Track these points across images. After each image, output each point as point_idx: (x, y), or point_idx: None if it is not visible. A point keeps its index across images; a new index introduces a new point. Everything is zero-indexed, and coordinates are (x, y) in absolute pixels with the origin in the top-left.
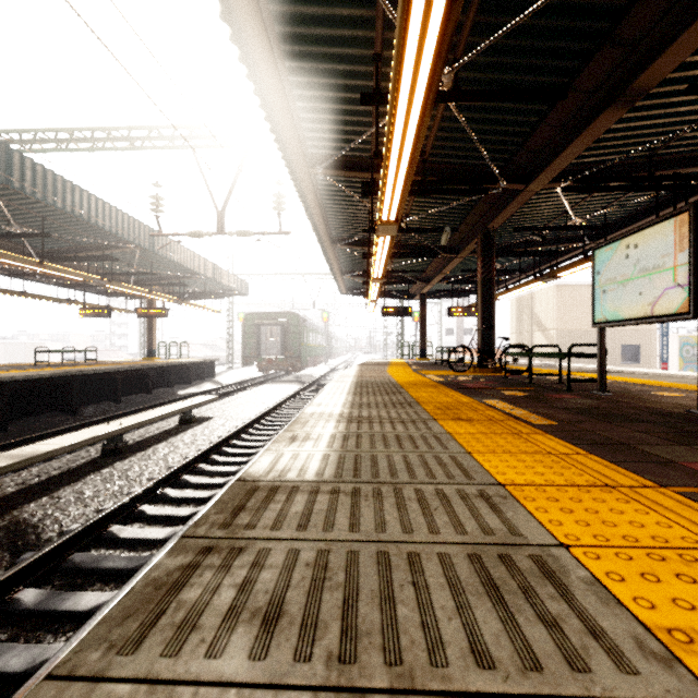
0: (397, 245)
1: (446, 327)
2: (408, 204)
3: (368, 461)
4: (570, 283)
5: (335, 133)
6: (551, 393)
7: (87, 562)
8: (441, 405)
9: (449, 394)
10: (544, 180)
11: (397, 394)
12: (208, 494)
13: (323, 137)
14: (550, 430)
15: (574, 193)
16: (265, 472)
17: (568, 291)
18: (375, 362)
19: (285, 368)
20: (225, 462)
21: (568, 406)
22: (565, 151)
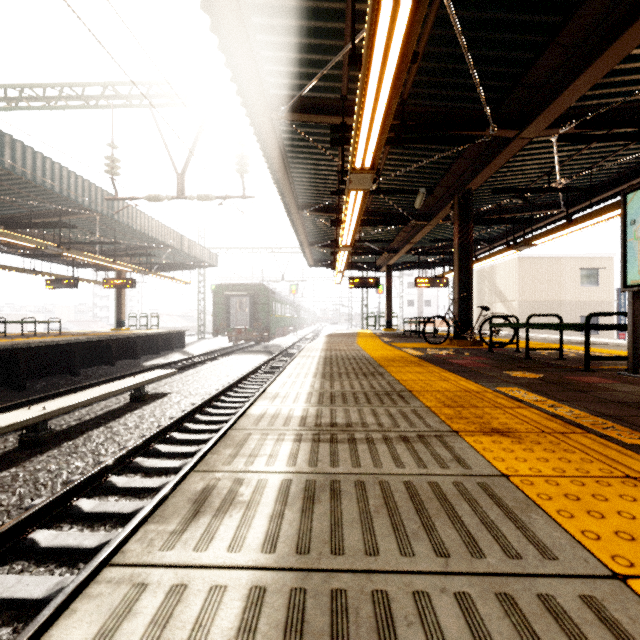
0: (366, 212)
1: (407, 299)
2: (380, 162)
3: None
4: (532, 255)
5: (300, 65)
6: (568, 373)
7: None
8: (444, 396)
9: (443, 375)
10: (543, 123)
11: (377, 376)
12: (134, 506)
13: (286, 72)
14: None
15: (562, 149)
16: None
17: (529, 264)
18: (343, 333)
19: (254, 338)
20: (169, 453)
21: (623, 398)
22: (580, 77)
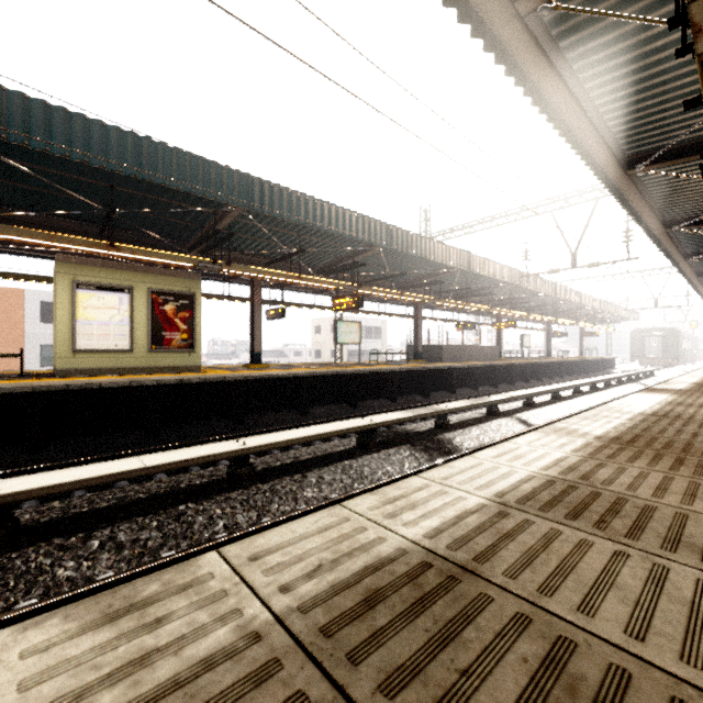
0: None
1: None
2: None
3: None
4: None
5: None
6: None
7: None
8: None
9: None
10: None
11: None
12: None
13: None
14: None
15: None
16: None
17: None
18: None
19: (662, 364)
20: None
21: None
22: None
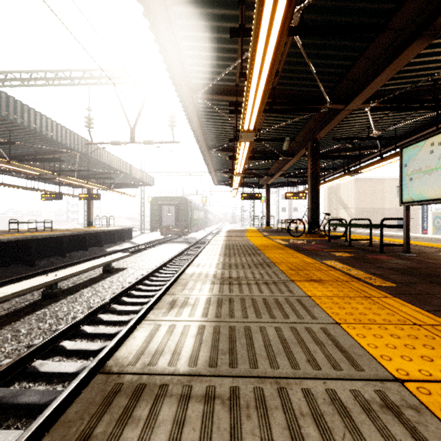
0: (252, 151)
1: (281, 207)
2: (261, 121)
3: (242, 337)
4: (364, 177)
5: (210, 67)
6: (369, 254)
7: (8, 396)
8: (292, 265)
9: (295, 255)
10: (359, 101)
11: (256, 255)
12: (116, 330)
13: (202, 70)
14: (394, 292)
15: (375, 113)
16: (135, 357)
17: (362, 183)
18: (237, 229)
19: (178, 233)
20: (131, 303)
21: (391, 266)
22: (378, 77)
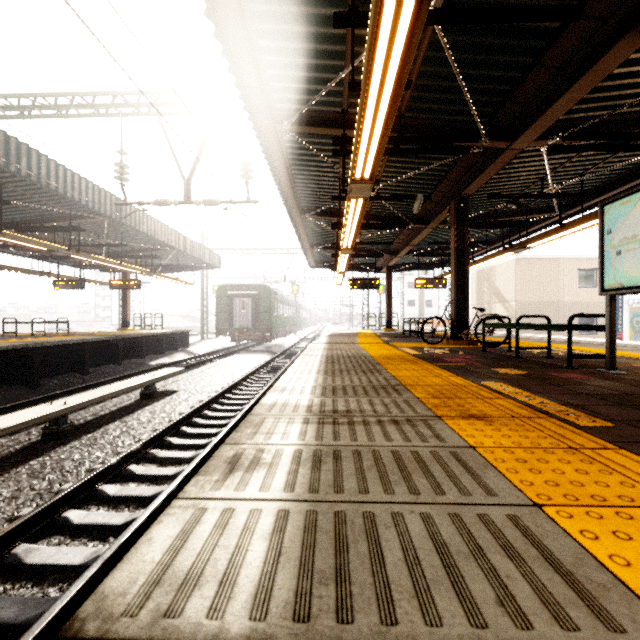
0: (366, 216)
1: (408, 300)
2: (380, 169)
3: (361, 539)
4: (530, 256)
5: (303, 82)
6: (551, 370)
7: None
8: (434, 389)
9: (436, 372)
10: (532, 135)
11: (375, 372)
12: (154, 491)
13: (290, 88)
14: (616, 439)
15: (553, 157)
16: (143, 591)
17: (528, 265)
18: (344, 333)
19: (256, 338)
20: (181, 446)
21: (593, 391)
22: (563, 96)
